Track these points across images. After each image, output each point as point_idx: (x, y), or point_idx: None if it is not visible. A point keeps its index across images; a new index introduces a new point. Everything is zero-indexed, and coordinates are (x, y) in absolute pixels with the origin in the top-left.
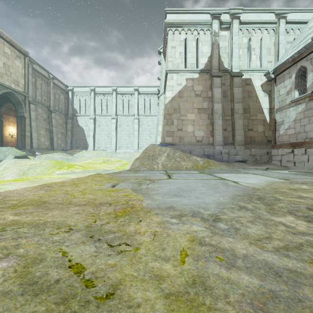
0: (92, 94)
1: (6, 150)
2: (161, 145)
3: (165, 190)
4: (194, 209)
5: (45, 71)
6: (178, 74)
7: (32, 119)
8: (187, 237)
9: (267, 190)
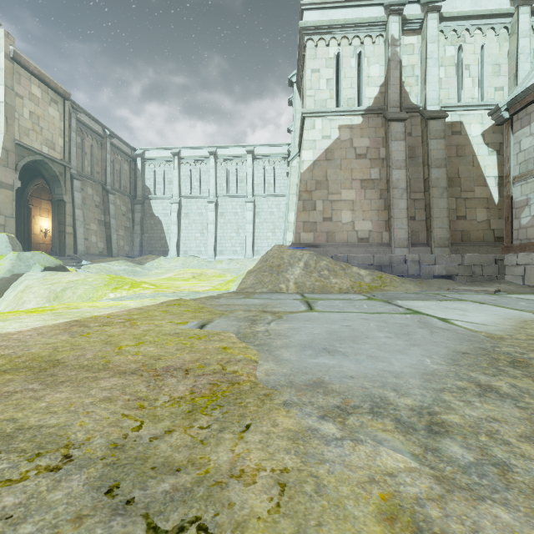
0: (175, 161)
1: (30, 257)
2: (294, 247)
3: (303, 336)
4: (373, 389)
5: (98, 124)
6: (324, 119)
7: (76, 205)
8: (372, 499)
9: (521, 340)
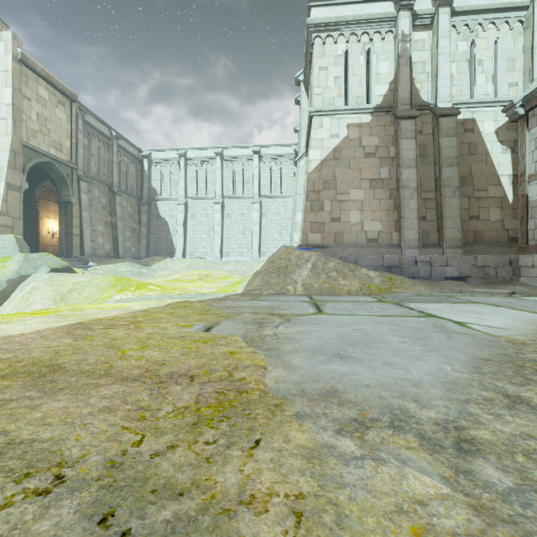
0: (181, 163)
1: (37, 259)
2: (301, 248)
3: (313, 340)
4: (392, 400)
5: (105, 125)
6: (332, 117)
7: (83, 206)
8: (402, 534)
9: None
